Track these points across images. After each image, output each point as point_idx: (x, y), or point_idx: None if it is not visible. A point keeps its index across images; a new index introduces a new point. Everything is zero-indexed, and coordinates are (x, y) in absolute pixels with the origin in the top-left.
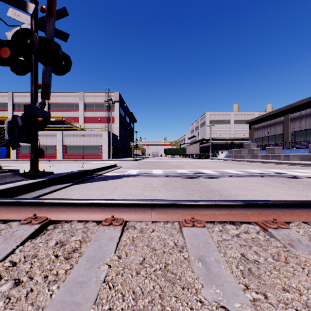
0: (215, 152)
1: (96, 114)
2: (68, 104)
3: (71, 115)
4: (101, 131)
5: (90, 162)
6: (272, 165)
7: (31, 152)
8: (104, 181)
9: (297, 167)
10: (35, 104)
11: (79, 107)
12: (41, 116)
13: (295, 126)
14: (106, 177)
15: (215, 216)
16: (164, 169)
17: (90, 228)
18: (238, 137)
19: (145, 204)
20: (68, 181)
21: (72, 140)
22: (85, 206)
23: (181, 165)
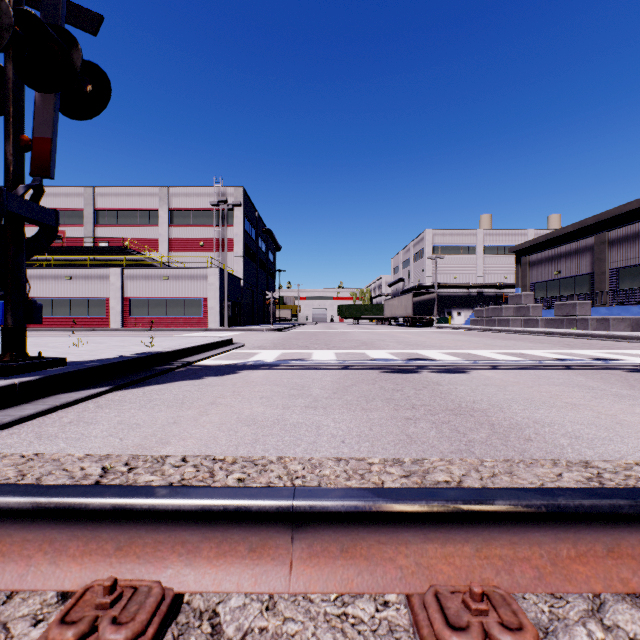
0: (445, 314)
1: (196, 234)
2: (135, 212)
3: (143, 235)
4: (204, 269)
5: (180, 334)
6: (575, 342)
7: (6, 310)
8: (193, 380)
9: (633, 345)
10: (15, 189)
11: (159, 218)
12: (32, 219)
13: (618, 257)
14: (201, 370)
15: (559, 565)
16: (338, 349)
17: (10, 634)
18: (494, 281)
19: (262, 515)
20: (103, 380)
21: (142, 287)
22: (15, 519)
23: (375, 342)
